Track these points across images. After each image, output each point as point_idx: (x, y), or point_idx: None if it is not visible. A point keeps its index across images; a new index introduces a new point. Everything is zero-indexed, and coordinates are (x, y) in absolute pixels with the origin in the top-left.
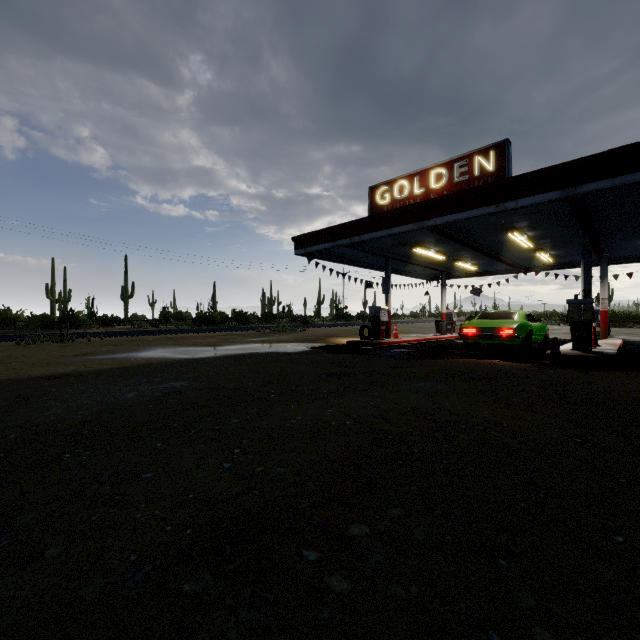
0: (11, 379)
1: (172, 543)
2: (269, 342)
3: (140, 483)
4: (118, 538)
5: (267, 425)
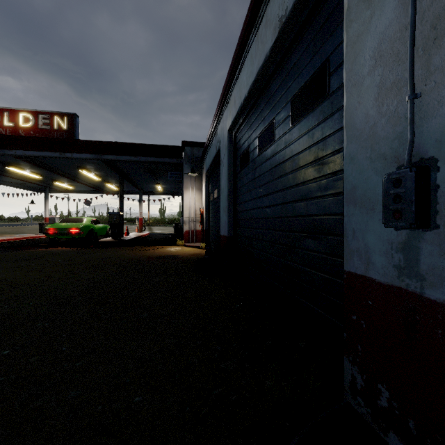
0: None
1: None
2: None
3: None
4: None
5: None
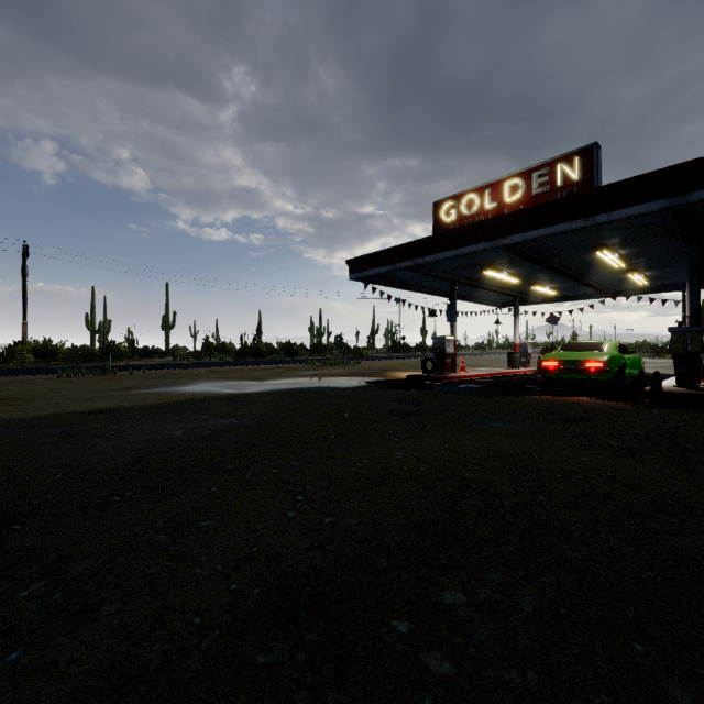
0: (54, 414)
1: (239, 604)
2: (321, 376)
3: (197, 532)
4: (179, 596)
5: (331, 469)
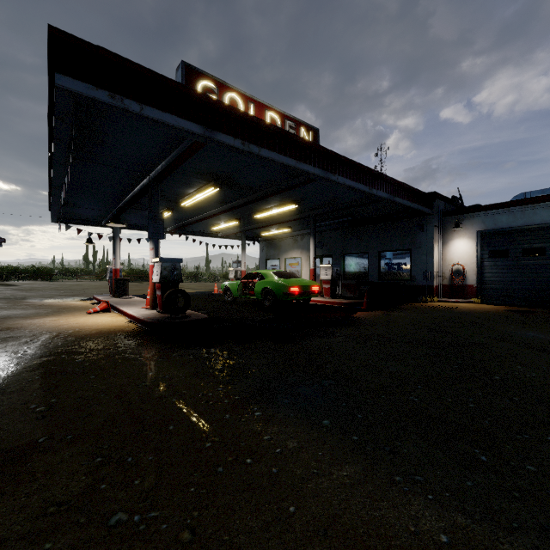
0: None
1: None
2: None
3: None
4: None
5: None
